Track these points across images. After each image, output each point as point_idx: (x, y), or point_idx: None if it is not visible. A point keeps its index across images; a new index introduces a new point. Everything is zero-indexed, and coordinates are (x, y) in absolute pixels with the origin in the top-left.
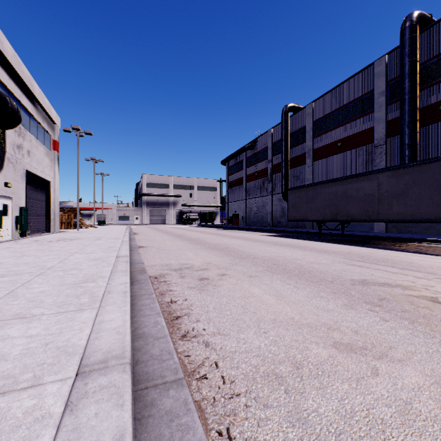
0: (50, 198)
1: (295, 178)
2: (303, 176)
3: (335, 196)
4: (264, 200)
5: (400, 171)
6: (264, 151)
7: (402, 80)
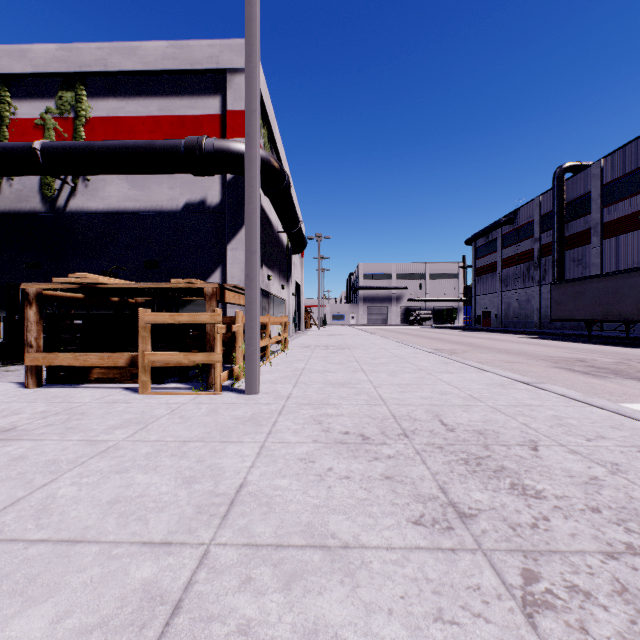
0: (300, 301)
1: (575, 263)
2: (587, 260)
3: (606, 292)
4: (529, 292)
5: None
6: (528, 227)
7: None
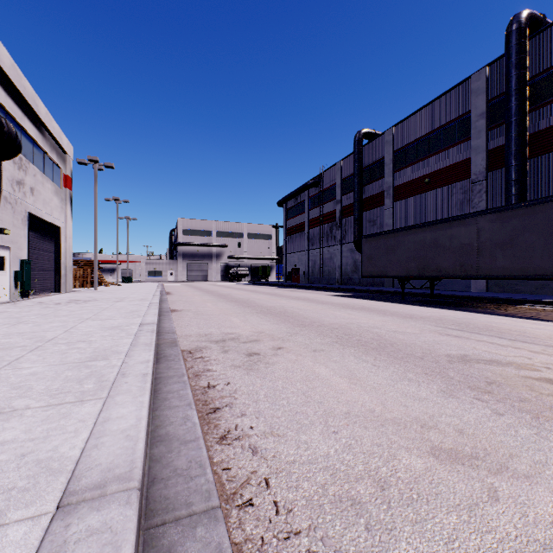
0: (60, 249)
1: (370, 223)
2: (381, 221)
3: (423, 245)
4: (332, 250)
5: (506, 213)
6: (331, 190)
7: (508, 99)
